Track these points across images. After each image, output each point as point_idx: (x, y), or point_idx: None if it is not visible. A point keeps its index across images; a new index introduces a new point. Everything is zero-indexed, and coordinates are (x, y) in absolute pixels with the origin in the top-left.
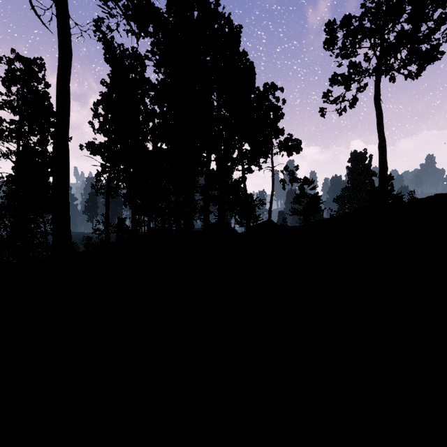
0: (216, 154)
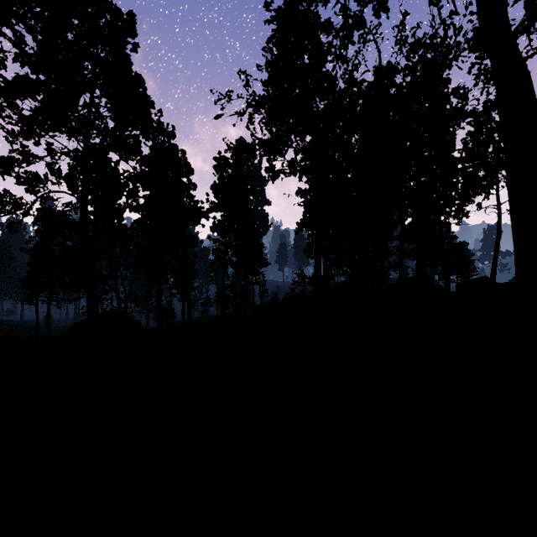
0: (412, 217)
